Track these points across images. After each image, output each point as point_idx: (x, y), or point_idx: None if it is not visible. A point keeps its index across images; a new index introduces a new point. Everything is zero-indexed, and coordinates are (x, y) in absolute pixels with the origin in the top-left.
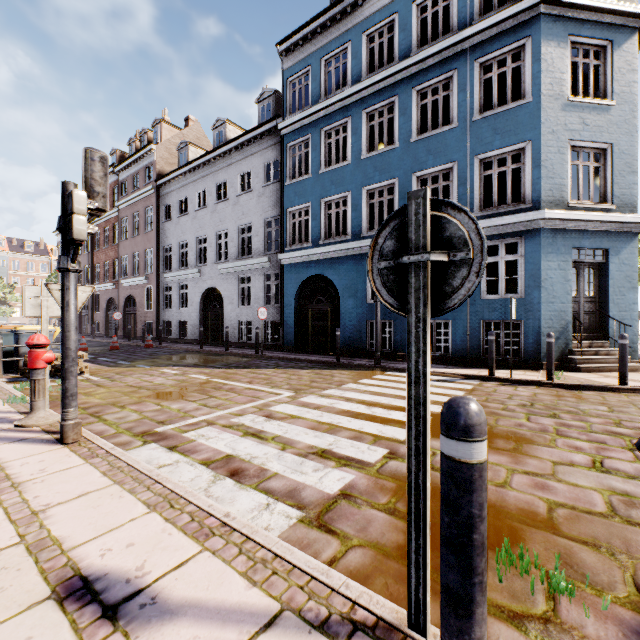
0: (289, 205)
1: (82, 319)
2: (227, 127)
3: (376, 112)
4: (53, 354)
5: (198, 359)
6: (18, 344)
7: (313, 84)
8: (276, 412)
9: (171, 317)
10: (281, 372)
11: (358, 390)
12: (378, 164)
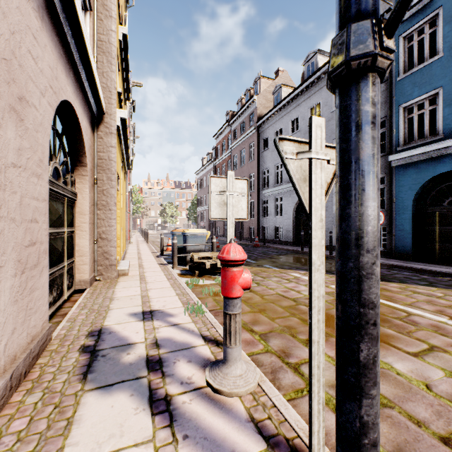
0: (403, 100)
1: (209, 225)
2: (318, 57)
3: None
4: (250, 275)
5: None
6: (185, 243)
7: None
8: None
9: (268, 223)
10: None
11: None
12: None
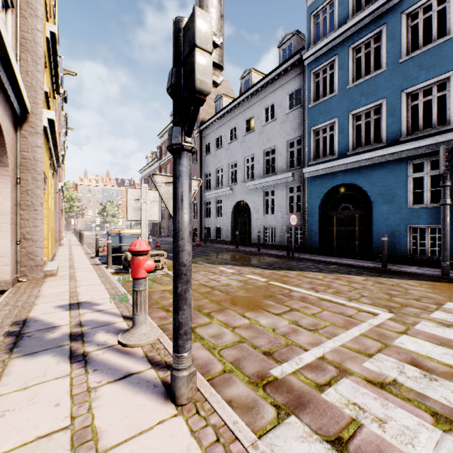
0: (313, 124)
1: (154, 225)
2: (252, 75)
3: (420, 9)
4: (153, 262)
5: (240, 258)
6: (121, 243)
7: (339, 8)
8: (417, 355)
9: (210, 224)
10: (333, 277)
11: None
12: (424, 62)
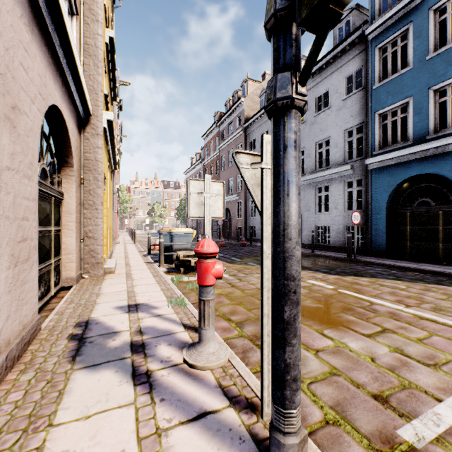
0: (378, 107)
1: (198, 225)
2: (302, 62)
3: None
4: (222, 266)
5: None
6: (172, 242)
7: None
8: None
9: (255, 223)
10: (420, 288)
11: None
12: None
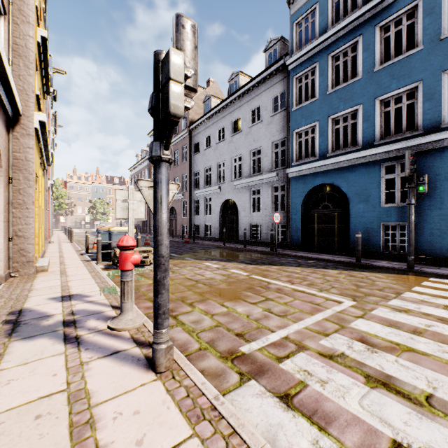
0: (296, 127)
1: (144, 223)
2: (240, 77)
3: (392, 23)
4: (139, 256)
5: (226, 254)
6: (110, 240)
7: (320, 18)
8: (367, 334)
9: (199, 221)
10: (310, 271)
11: (433, 304)
12: (395, 72)
